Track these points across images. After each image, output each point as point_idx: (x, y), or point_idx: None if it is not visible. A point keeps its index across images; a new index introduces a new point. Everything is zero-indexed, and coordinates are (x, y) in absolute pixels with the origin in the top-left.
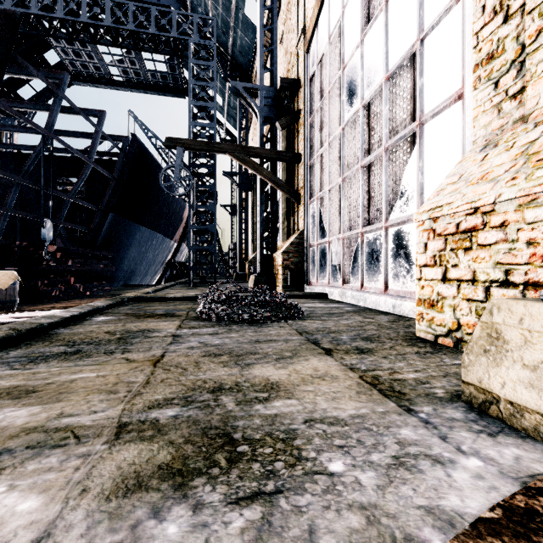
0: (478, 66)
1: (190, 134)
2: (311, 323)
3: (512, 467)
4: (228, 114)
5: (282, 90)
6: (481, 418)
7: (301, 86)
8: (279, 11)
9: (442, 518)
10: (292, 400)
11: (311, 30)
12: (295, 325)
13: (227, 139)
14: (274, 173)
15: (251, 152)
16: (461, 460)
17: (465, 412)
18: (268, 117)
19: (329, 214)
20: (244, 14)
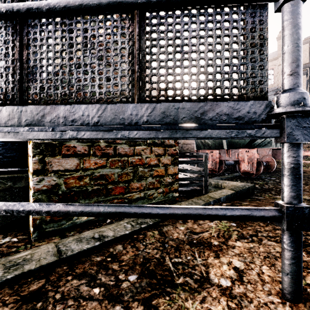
0: None
1: None
2: None
3: None
4: None
5: None
6: None
7: None
8: None
9: None
10: None
11: None
12: None
13: None
14: None
15: None
16: None
17: None
18: None
19: None
20: None
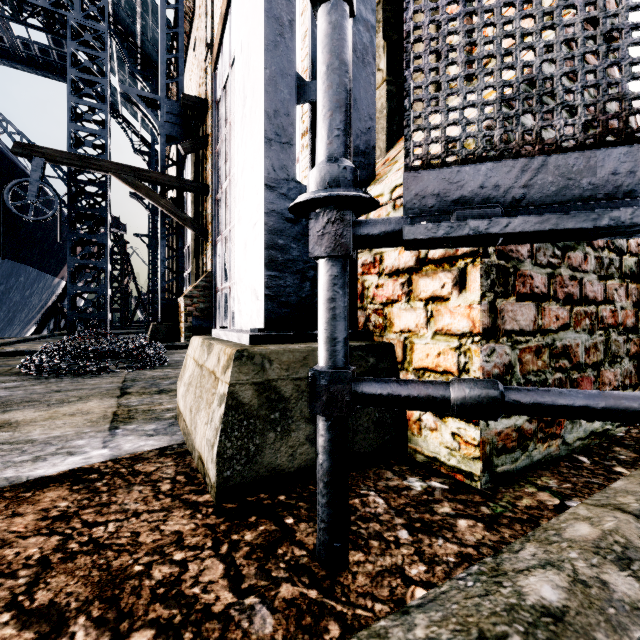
0: (303, 135)
1: (69, 140)
2: (156, 372)
3: (127, 450)
4: (144, 120)
5: (186, 108)
6: (166, 427)
7: (209, 108)
8: (194, 12)
9: (10, 480)
10: (7, 432)
11: (217, 49)
12: (134, 374)
13: (144, 151)
14: (179, 203)
15: (144, 175)
16: (94, 451)
17: (161, 425)
18: (172, 136)
19: (230, 256)
20: (154, 2)
